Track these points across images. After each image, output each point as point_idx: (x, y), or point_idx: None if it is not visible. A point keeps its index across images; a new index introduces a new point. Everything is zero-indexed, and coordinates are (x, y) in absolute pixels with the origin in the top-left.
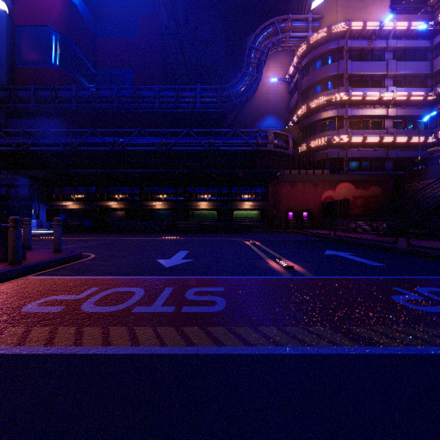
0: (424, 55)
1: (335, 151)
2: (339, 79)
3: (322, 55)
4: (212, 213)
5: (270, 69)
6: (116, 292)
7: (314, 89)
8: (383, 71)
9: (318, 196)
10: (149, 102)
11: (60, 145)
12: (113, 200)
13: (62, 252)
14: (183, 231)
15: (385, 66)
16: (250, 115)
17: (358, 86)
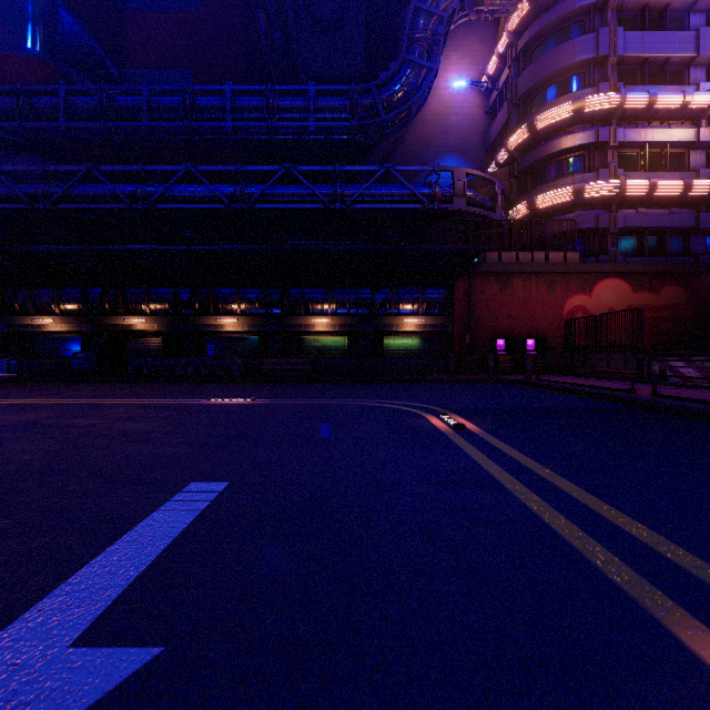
0: None
1: (589, 215)
2: (597, 68)
3: (561, 22)
4: (340, 341)
5: (451, 68)
6: None
7: (543, 94)
8: (688, 51)
9: (557, 307)
10: (214, 121)
11: (24, 200)
12: (137, 315)
13: None
14: (277, 379)
15: (692, 40)
16: (413, 154)
17: (635, 84)
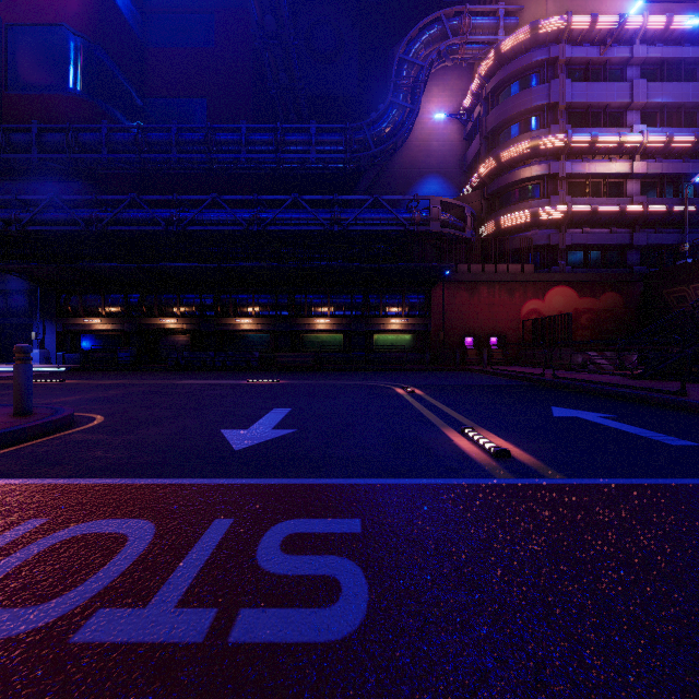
0: (693, 72)
1: (543, 234)
2: (550, 112)
3: (521, 72)
4: (337, 338)
5: (433, 100)
6: (78, 539)
7: (508, 130)
8: (624, 99)
9: (516, 310)
10: (231, 152)
11: (80, 223)
12: (169, 316)
13: (33, 415)
14: (287, 368)
15: (628, 90)
16: (400, 175)
17: (582, 125)
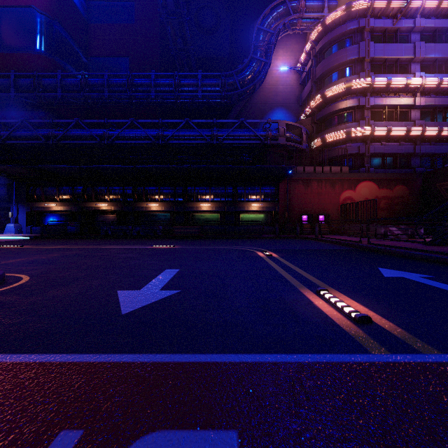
0: None
1: (354, 146)
2: (359, 64)
3: (339, 37)
4: (215, 216)
5: (279, 58)
6: None
7: (330, 77)
8: (409, 55)
9: (336, 197)
10: (144, 92)
11: (41, 138)
12: (102, 201)
13: None
14: (182, 237)
15: (412, 49)
16: (257, 108)
17: (381, 73)
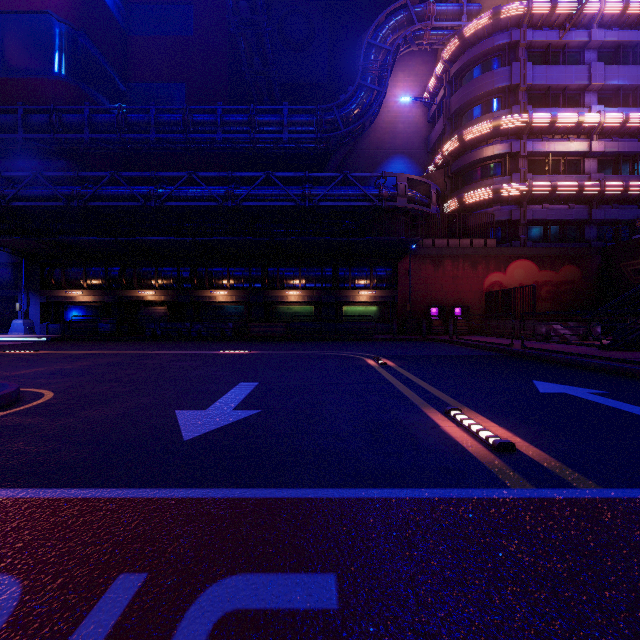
0: None
1: (505, 210)
2: (511, 94)
3: (483, 56)
4: (308, 309)
5: (399, 84)
6: None
7: (470, 112)
8: (582, 81)
9: (479, 282)
10: (207, 133)
11: (62, 199)
12: (148, 288)
13: None
14: (260, 338)
15: (586, 72)
16: (367, 155)
17: (542, 106)
